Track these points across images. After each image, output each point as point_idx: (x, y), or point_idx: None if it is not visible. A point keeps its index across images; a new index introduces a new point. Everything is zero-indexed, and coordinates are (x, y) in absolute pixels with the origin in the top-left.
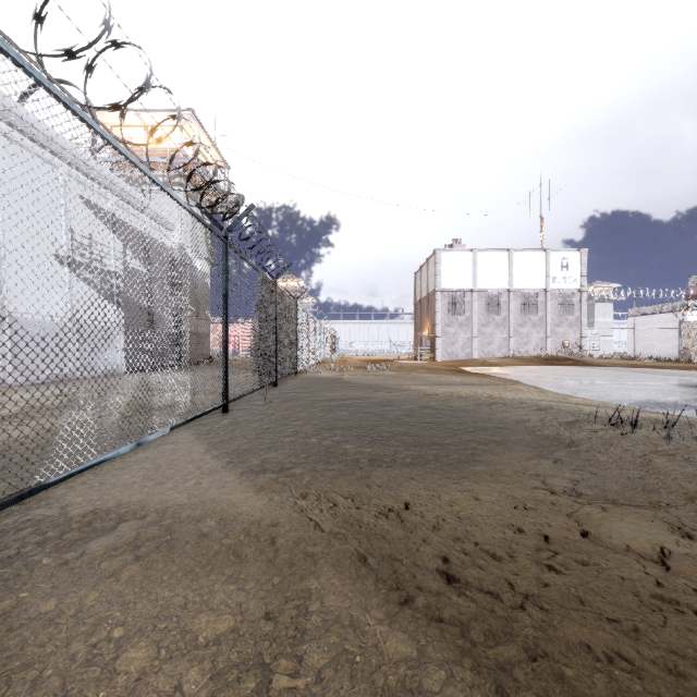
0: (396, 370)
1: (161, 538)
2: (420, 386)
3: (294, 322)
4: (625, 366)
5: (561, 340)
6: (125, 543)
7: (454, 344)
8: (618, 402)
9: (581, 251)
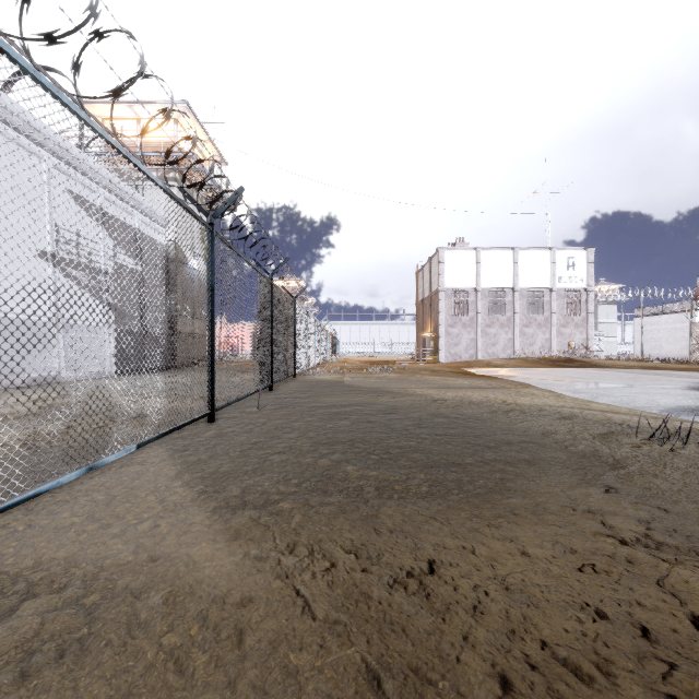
0: (399, 372)
1: (73, 633)
2: (426, 389)
3: (292, 322)
4: (636, 368)
5: (567, 341)
6: (14, 646)
7: (458, 345)
8: (646, 409)
9: (587, 249)
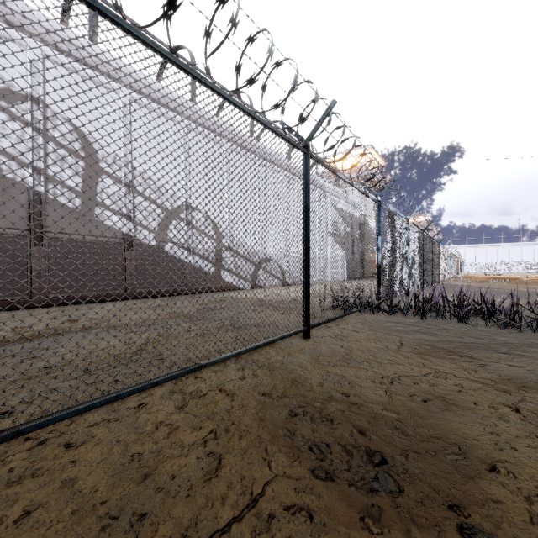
0: (513, 283)
1: None
2: (521, 289)
3: (437, 255)
4: None
5: None
6: None
7: None
8: None
9: None
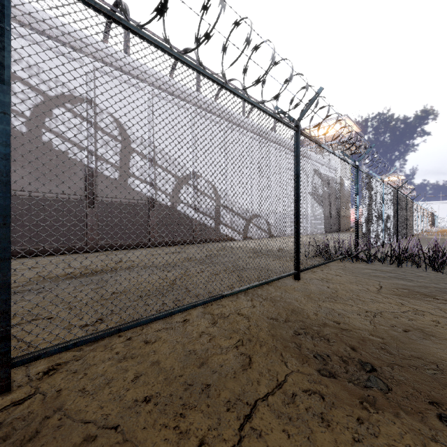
0: None
1: None
2: None
3: (411, 211)
4: None
5: None
6: None
7: None
8: None
9: None
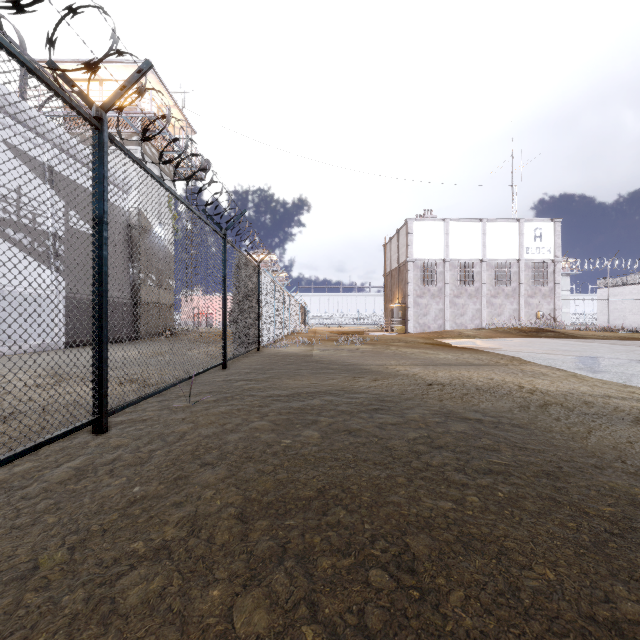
0: (372, 344)
1: None
2: (411, 367)
3: (255, 289)
4: (613, 338)
5: (534, 311)
6: None
7: (426, 315)
8: None
9: (554, 220)
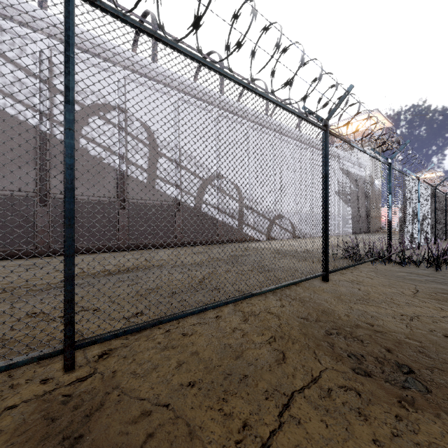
0: None
1: None
2: None
3: None
4: None
5: None
6: None
7: None
8: None
9: None
